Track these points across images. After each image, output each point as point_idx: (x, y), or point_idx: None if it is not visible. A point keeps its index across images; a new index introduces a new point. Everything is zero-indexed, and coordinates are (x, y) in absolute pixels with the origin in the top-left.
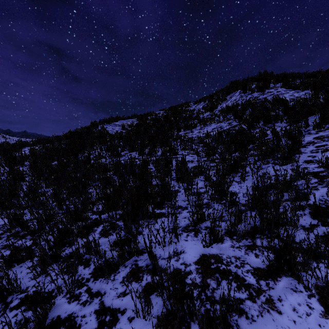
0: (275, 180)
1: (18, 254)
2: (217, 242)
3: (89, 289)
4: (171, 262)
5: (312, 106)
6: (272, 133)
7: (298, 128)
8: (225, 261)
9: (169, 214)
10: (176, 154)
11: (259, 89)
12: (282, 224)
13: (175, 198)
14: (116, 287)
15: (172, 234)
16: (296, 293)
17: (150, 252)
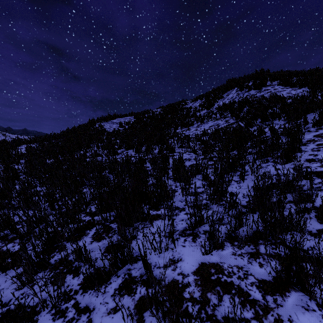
0: (277, 180)
1: (3, 261)
2: (217, 249)
3: (76, 304)
4: (168, 272)
5: (311, 104)
6: (271, 131)
7: (298, 125)
8: (226, 272)
9: (165, 216)
10: (173, 152)
11: (256, 87)
12: (287, 229)
13: (172, 199)
14: (107, 301)
15: (169, 240)
16: (309, 312)
17: (144, 262)
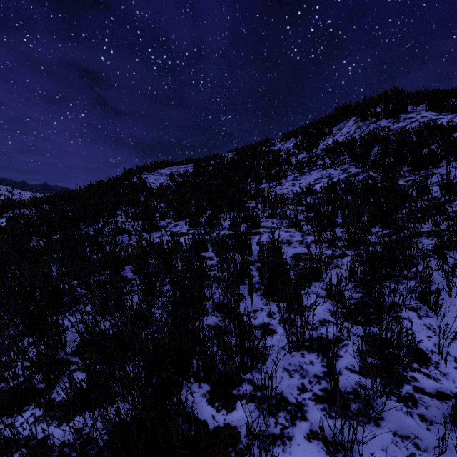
0: None
1: None
2: None
3: None
4: None
5: None
6: (442, 188)
7: None
8: None
9: None
10: (256, 226)
11: (391, 114)
12: None
13: (269, 383)
14: None
15: None
16: None
17: None
